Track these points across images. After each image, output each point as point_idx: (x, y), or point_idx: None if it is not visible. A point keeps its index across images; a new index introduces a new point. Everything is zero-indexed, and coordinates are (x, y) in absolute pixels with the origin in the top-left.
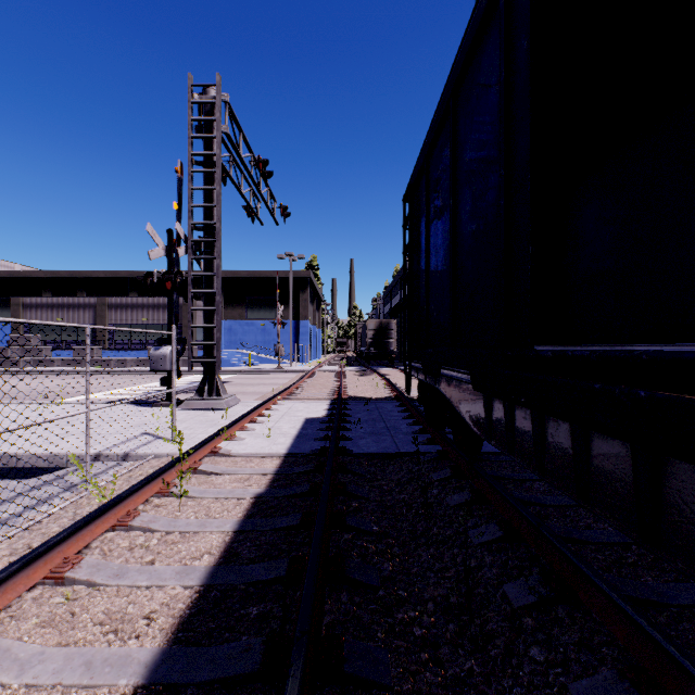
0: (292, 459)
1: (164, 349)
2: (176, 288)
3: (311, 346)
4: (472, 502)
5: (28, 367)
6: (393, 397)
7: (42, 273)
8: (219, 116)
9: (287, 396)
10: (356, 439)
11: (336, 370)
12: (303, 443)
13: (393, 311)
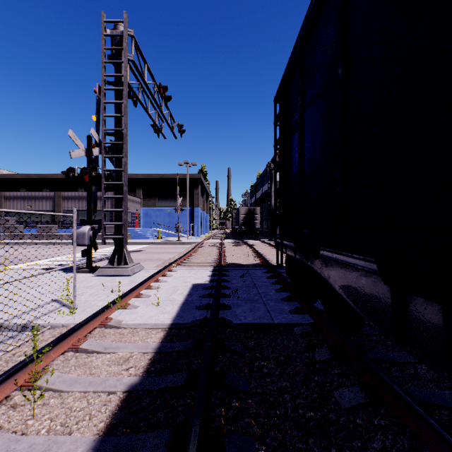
0: (175, 332)
1: (83, 228)
2: (91, 180)
3: (201, 225)
4: (368, 404)
5: (7, 240)
6: (261, 264)
7: (19, 175)
8: (126, 46)
9: (180, 263)
10: (234, 307)
11: (218, 242)
12: (187, 312)
13: (257, 201)
